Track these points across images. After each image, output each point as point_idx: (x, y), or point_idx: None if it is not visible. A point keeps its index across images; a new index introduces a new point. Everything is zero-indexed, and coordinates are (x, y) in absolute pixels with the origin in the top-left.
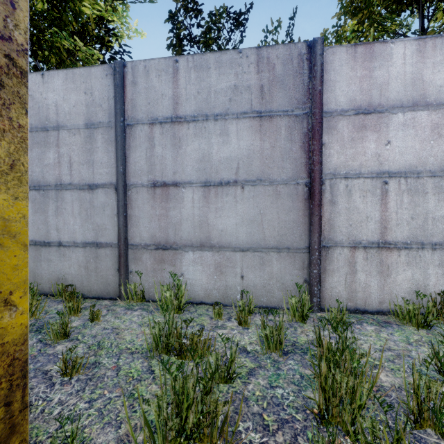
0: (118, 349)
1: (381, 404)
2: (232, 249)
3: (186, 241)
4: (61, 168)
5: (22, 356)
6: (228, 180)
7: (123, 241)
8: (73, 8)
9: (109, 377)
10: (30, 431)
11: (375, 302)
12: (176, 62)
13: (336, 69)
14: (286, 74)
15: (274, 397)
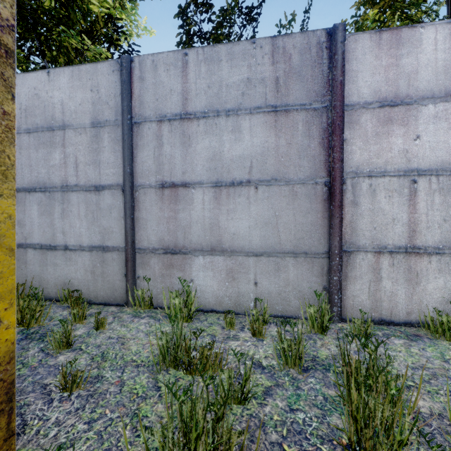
0: (123, 361)
1: (428, 443)
2: (244, 253)
3: (196, 245)
4: (67, 169)
5: (7, 376)
6: (241, 180)
7: (130, 245)
8: (81, 6)
9: (112, 394)
10: None
11: (402, 312)
12: (185, 55)
13: (359, 57)
14: (304, 65)
15: (295, 423)
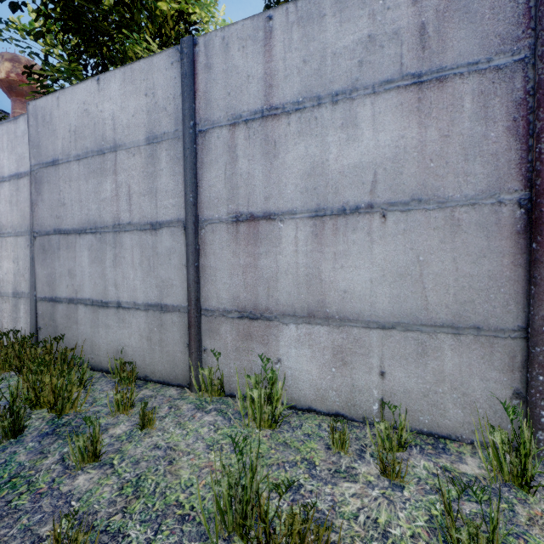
0: (163, 502)
1: None
2: (363, 324)
3: (286, 308)
4: (119, 202)
5: None
6: (356, 205)
7: (193, 304)
8: (146, 2)
9: None
10: None
11: None
12: (269, 19)
13: None
14: None
15: None
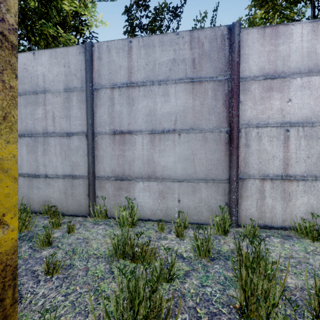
0: (87, 254)
1: (291, 304)
2: (171, 180)
3: (138, 174)
4: (47, 121)
5: (13, 263)
6: (168, 129)
7: (91, 174)
8: (56, 5)
9: (80, 276)
10: (20, 318)
11: (279, 220)
12: (130, 42)
13: (250, 45)
14: (212, 50)
15: (204, 294)
